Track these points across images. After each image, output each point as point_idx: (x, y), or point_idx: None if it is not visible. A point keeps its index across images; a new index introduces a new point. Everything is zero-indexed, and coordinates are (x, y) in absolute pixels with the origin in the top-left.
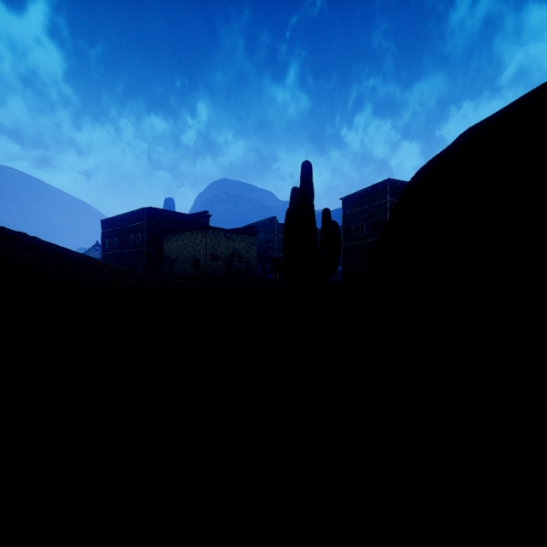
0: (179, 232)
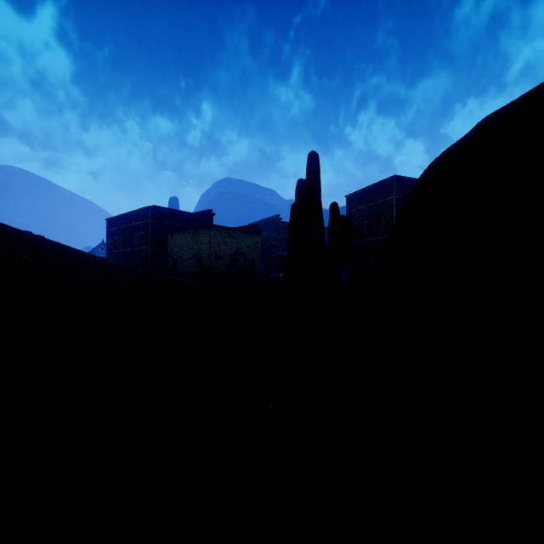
0: (183, 230)
